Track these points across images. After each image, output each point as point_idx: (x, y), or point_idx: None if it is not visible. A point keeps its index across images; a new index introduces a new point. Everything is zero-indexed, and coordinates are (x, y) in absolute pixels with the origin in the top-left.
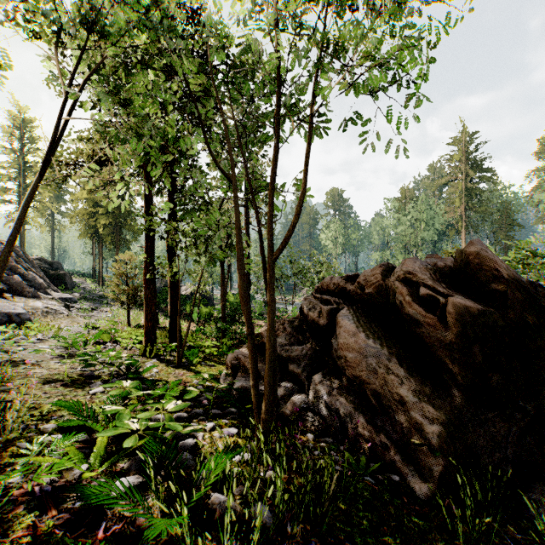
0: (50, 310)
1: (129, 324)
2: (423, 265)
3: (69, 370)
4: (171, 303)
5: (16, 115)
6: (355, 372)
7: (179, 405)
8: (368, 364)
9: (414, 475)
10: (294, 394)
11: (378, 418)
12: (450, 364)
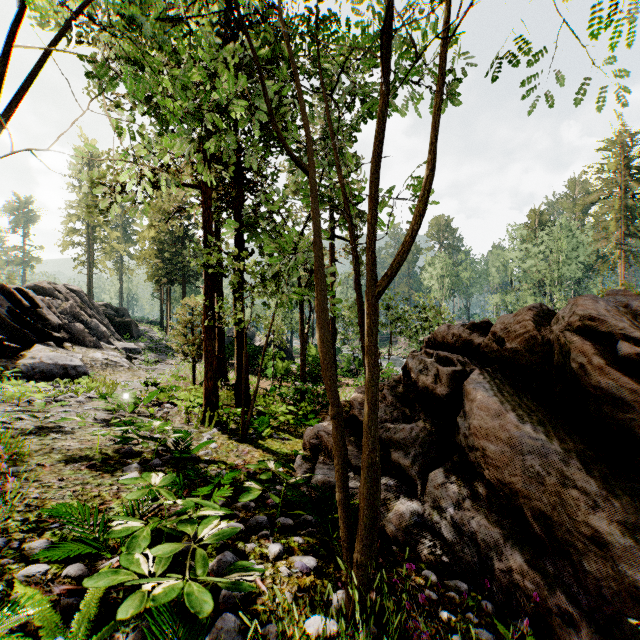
0: (110, 362)
1: (194, 379)
2: (610, 306)
3: (105, 443)
4: (238, 357)
5: (84, 150)
6: (502, 476)
7: (220, 532)
8: (525, 465)
9: None
10: (400, 498)
11: (547, 558)
12: None
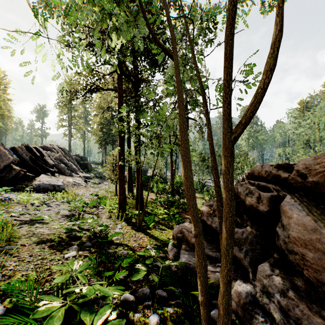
0: (76, 183)
1: (116, 193)
2: None
3: (63, 230)
4: (137, 182)
5: (67, 81)
6: (320, 277)
7: (110, 324)
8: None
9: None
10: (237, 280)
11: None
12: None
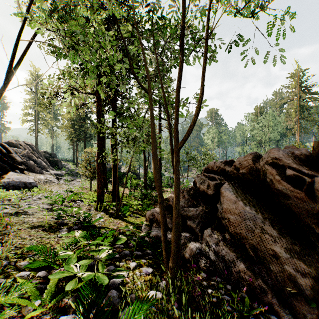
0: (48, 180)
1: (91, 189)
2: (285, 153)
3: (49, 219)
4: (113, 177)
5: (33, 73)
6: (236, 230)
7: (109, 254)
8: (246, 224)
9: (290, 318)
10: (191, 242)
11: (255, 265)
12: (316, 229)
